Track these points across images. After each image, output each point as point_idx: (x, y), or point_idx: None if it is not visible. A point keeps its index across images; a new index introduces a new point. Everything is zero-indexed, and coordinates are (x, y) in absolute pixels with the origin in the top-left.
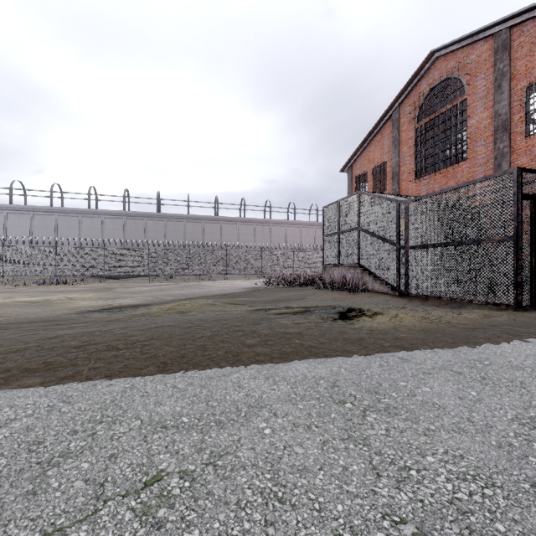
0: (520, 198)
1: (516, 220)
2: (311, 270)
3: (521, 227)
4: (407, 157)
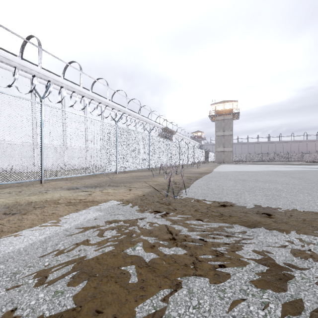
0: None
1: None
2: None
3: None
4: None
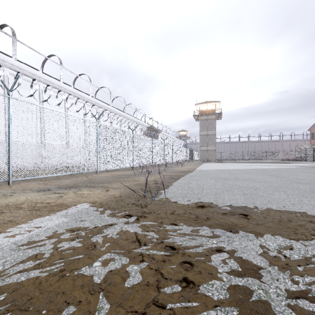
0: (313, 151)
1: (313, 153)
2: None
3: (313, 153)
4: None
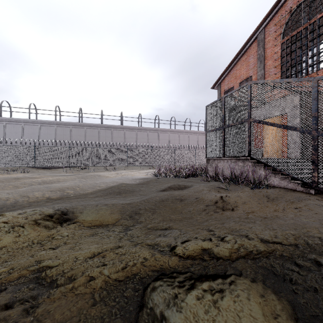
0: None
1: None
2: (187, 163)
3: None
4: (272, 69)
